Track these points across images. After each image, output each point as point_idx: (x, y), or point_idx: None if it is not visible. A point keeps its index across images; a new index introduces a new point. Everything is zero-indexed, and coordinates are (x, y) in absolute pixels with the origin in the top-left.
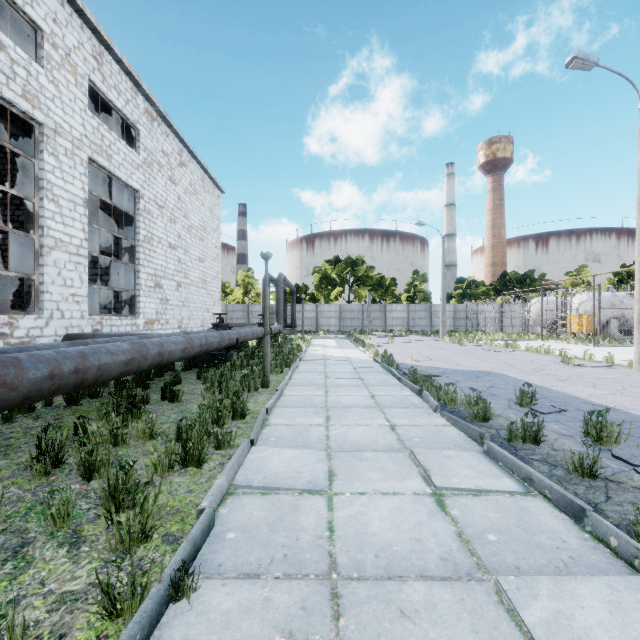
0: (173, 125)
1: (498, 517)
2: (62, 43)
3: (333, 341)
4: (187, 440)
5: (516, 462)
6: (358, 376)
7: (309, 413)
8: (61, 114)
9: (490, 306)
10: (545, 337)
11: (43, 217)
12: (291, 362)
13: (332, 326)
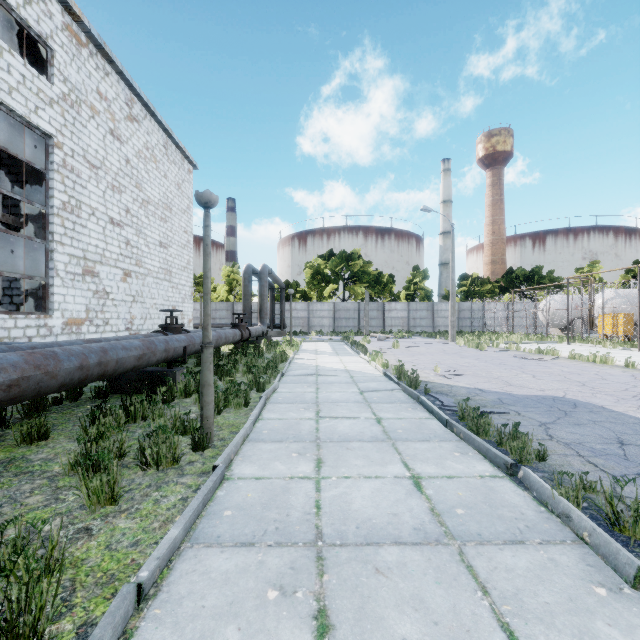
0: (115, 60)
1: None
2: None
3: (327, 345)
4: None
5: None
6: (371, 412)
7: (268, 587)
8: None
9: (497, 305)
10: (570, 339)
11: None
12: (265, 383)
13: (325, 327)
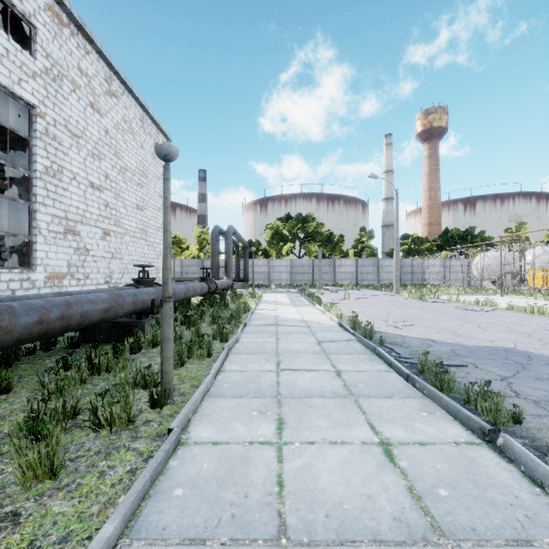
0: (94, 40)
1: None
2: None
3: (285, 296)
4: None
5: None
6: (330, 364)
7: None
8: None
9: (435, 261)
10: (503, 292)
11: None
12: (228, 334)
13: (283, 280)
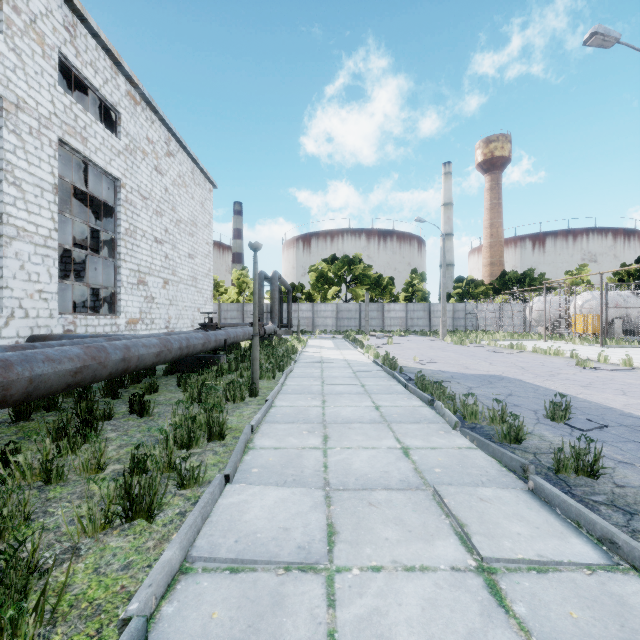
0: (159, 111)
1: (588, 619)
2: (26, 7)
3: (330, 342)
4: (144, 473)
5: (585, 513)
6: (358, 382)
7: (303, 431)
8: (24, 87)
9: (490, 306)
10: (548, 337)
11: (2, 202)
12: (284, 366)
13: (329, 326)
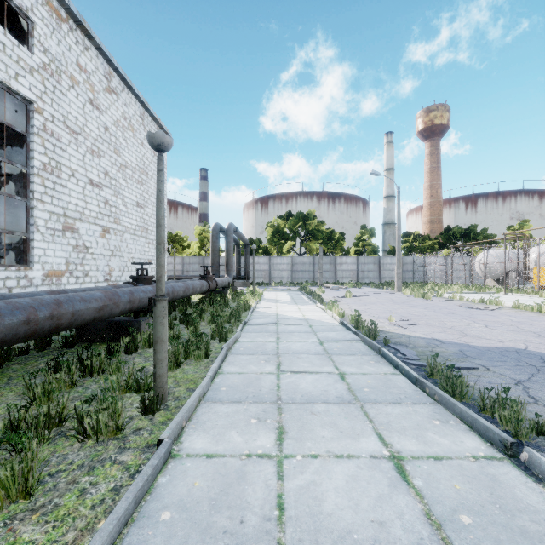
0: (93, 36)
1: None
2: None
3: (286, 294)
4: None
5: None
6: (333, 365)
7: None
8: None
9: (436, 259)
10: (507, 290)
11: None
12: (227, 333)
13: (284, 278)
